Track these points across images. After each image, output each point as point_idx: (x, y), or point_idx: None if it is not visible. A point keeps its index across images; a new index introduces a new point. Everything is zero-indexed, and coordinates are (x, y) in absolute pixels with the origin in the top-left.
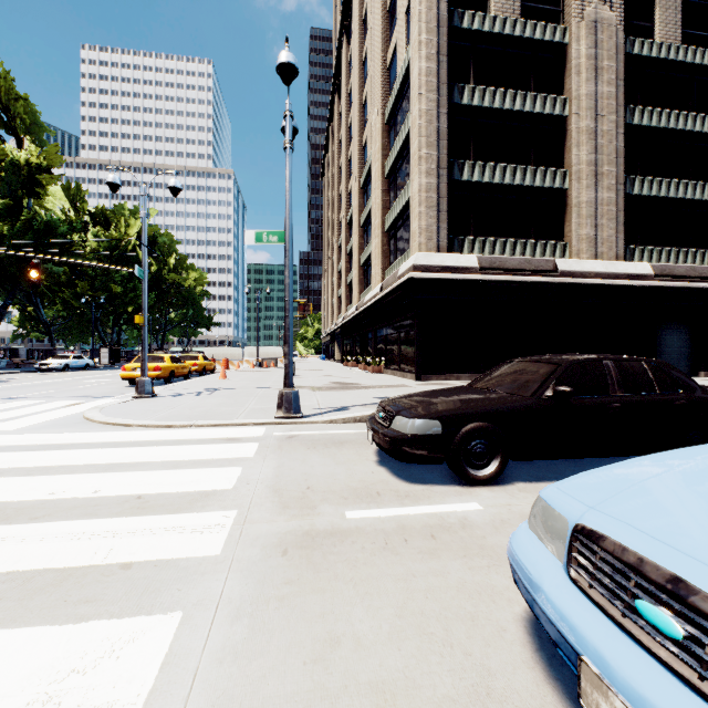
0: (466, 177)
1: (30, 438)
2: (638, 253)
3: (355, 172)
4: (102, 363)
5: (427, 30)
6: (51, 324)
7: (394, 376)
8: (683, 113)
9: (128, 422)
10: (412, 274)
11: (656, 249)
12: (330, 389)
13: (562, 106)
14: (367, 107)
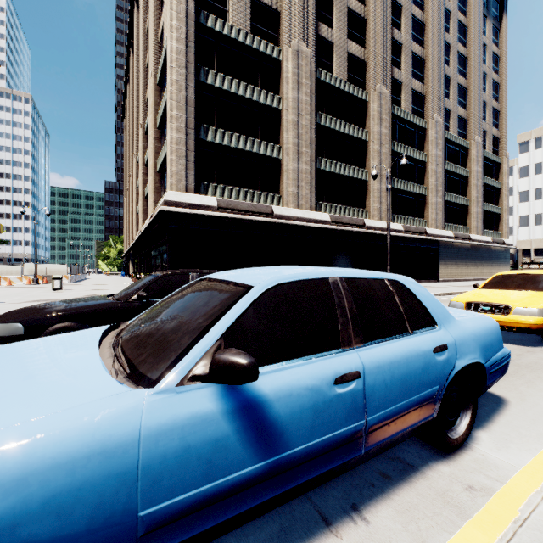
0: (210, 138)
1: None
2: (324, 207)
3: (141, 119)
4: None
5: (178, 18)
6: None
7: None
8: (348, 124)
9: None
10: (162, 208)
11: (334, 205)
12: None
13: (278, 102)
14: None
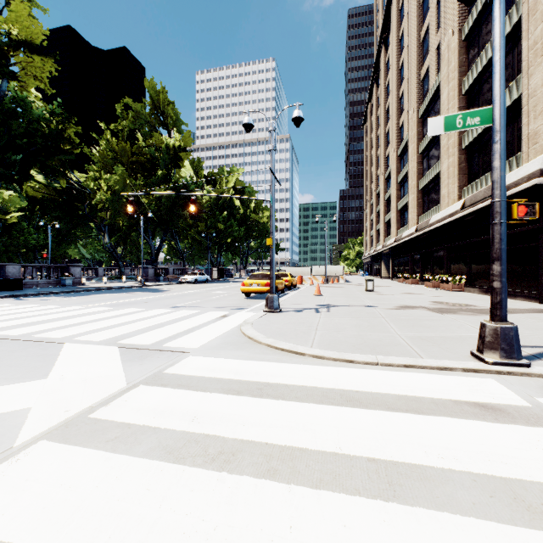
0: None
1: (220, 366)
2: None
3: (412, 104)
4: (213, 278)
5: None
6: (183, 252)
7: (489, 296)
8: None
9: (298, 348)
10: (540, 180)
11: None
12: (457, 312)
13: None
14: (429, 38)
